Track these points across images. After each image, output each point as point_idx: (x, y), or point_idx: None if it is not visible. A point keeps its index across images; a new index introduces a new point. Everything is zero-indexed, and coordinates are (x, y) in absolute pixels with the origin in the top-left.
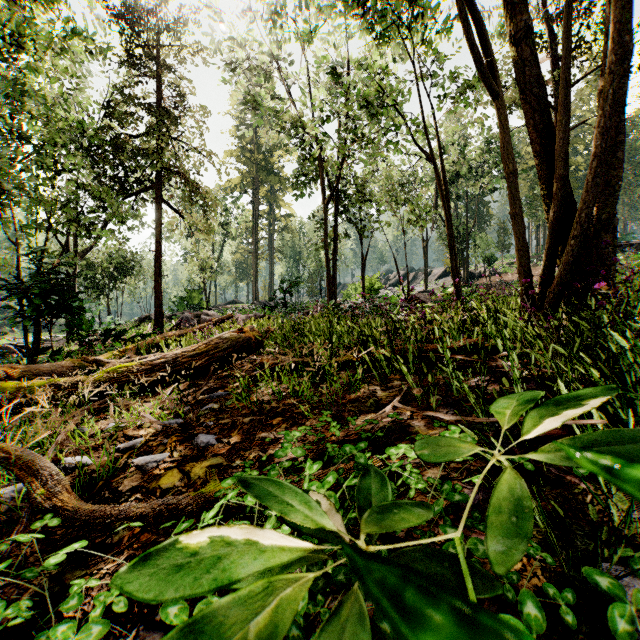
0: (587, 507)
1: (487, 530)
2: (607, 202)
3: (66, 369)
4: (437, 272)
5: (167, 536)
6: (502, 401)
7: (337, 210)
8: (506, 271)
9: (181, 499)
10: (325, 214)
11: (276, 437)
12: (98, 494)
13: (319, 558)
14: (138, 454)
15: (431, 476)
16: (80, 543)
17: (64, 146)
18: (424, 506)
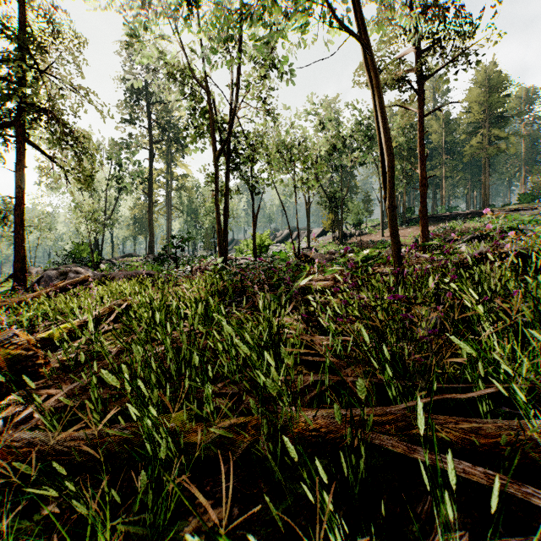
0: None
1: None
2: None
3: None
4: (316, 232)
5: None
6: None
7: (228, 165)
8: (371, 232)
9: None
10: (215, 167)
11: None
12: None
13: None
14: None
15: None
16: None
17: None
18: None
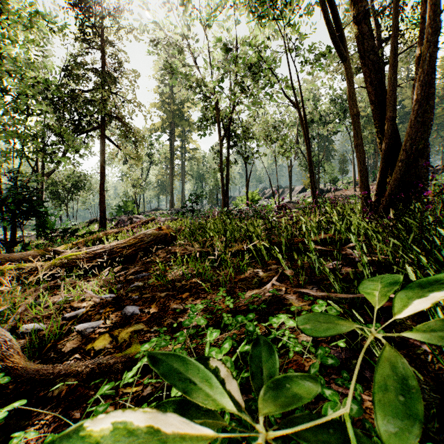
0: (429, 365)
1: (375, 407)
2: (422, 136)
3: (32, 257)
4: (298, 189)
5: (96, 390)
6: (367, 283)
7: (229, 145)
8: (345, 188)
9: (110, 358)
10: (221, 147)
11: (185, 308)
12: (46, 354)
13: (218, 424)
14: (80, 321)
15: (304, 340)
16: (20, 402)
17: (33, 97)
18: (311, 378)
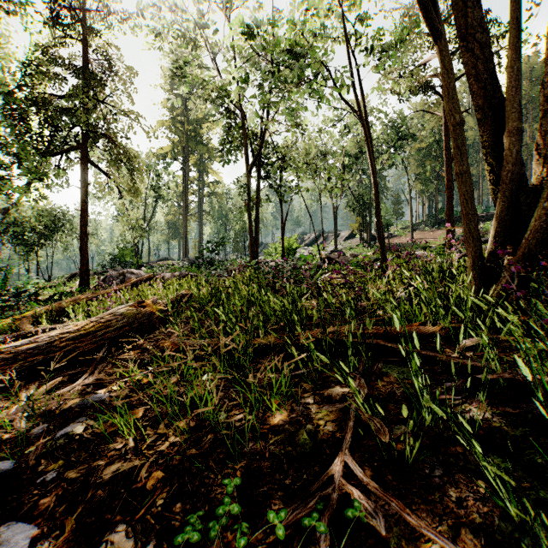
0: None
1: None
2: None
3: None
4: (344, 234)
5: None
6: None
7: (259, 176)
8: (400, 234)
9: None
10: (248, 179)
11: (137, 543)
12: None
13: None
14: None
15: None
16: None
17: None
18: None
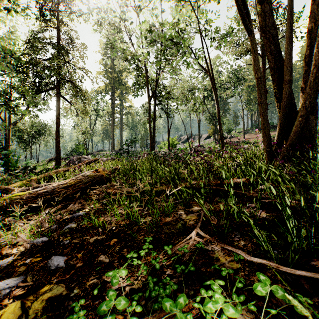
0: None
1: None
2: None
3: None
4: (204, 136)
5: None
6: None
7: (155, 103)
8: (237, 136)
9: None
10: (149, 105)
11: (110, 260)
12: None
13: None
14: (0, 276)
15: None
16: None
17: None
18: None
